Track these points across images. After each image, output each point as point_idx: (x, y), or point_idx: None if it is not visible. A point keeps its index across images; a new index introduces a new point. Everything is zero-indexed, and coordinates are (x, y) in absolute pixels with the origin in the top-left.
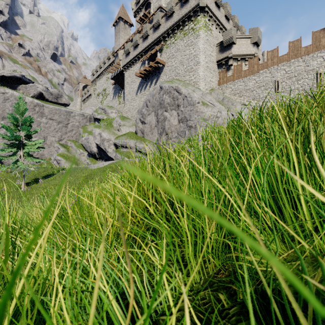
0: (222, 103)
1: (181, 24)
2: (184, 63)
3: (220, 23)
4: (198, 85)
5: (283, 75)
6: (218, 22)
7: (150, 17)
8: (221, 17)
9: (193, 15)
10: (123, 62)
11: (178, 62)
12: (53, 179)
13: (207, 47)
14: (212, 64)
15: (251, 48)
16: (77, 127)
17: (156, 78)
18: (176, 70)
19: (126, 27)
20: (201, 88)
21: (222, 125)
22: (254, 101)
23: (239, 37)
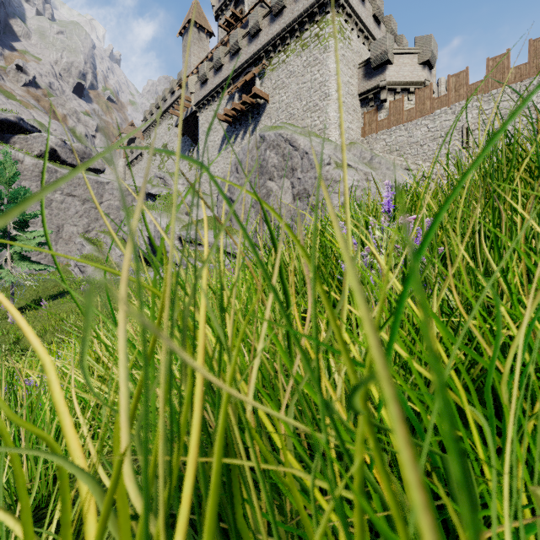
0: (369, 167)
1: (297, 27)
2: (303, 97)
3: (364, 27)
4: (327, 135)
5: (477, 118)
6: (361, 25)
7: (242, 17)
8: (367, 18)
9: (318, 13)
10: (196, 97)
11: (292, 94)
12: (67, 301)
13: (344, 68)
14: (351, 99)
15: (419, 71)
16: (116, 210)
17: (254, 124)
18: (289, 109)
19: (202, 37)
20: (333, 140)
21: None
22: (425, 163)
23: (399, 52)
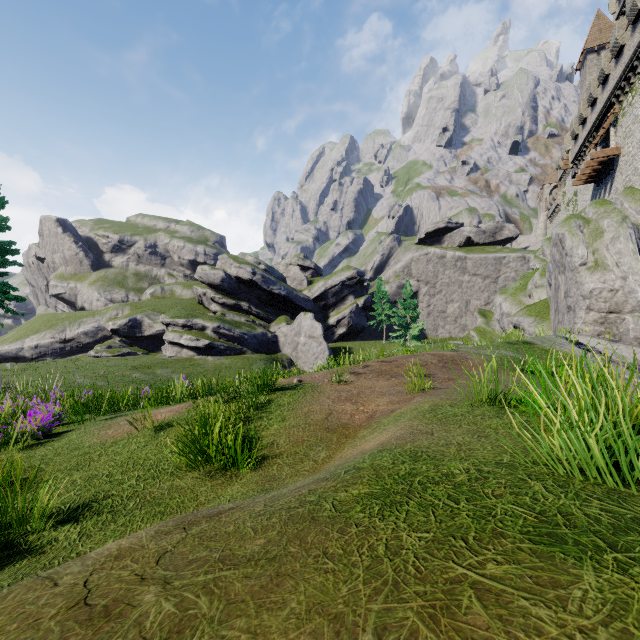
0: None
1: (636, 63)
2: None
3: None
4: None
5: None
6: None
7: None
8: None
9: None
10: (571, 154)
11: (635, 145)
12: None
13: None
14: None
15: None
16: (512, 280)
17: (610, 182)
18: (633, 162)
19: None
20: None
21: (622, 305)
22: None
23: None
